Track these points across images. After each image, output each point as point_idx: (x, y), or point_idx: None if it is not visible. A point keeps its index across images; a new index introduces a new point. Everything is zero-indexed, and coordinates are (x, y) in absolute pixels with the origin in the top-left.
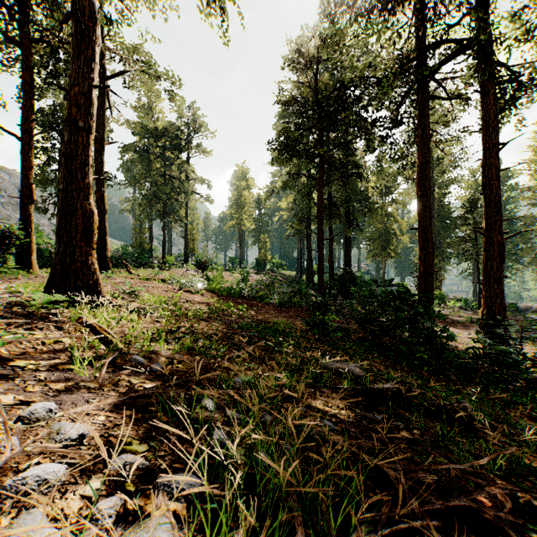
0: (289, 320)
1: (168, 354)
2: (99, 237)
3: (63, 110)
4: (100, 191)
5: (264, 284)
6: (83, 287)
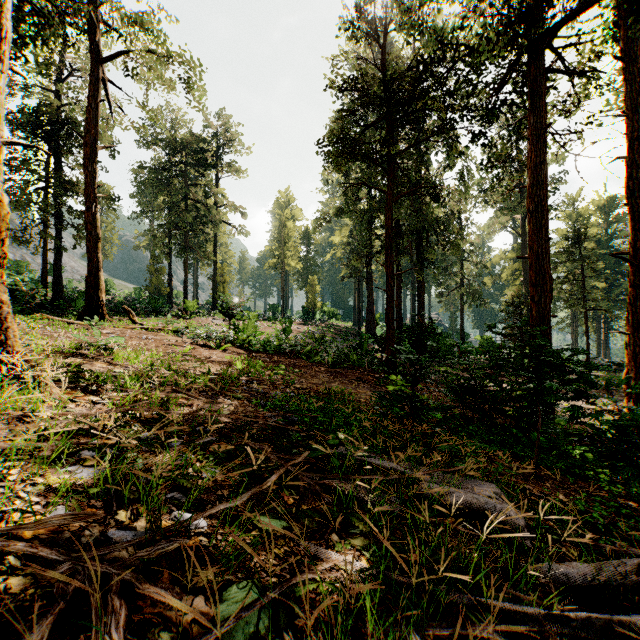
0: (347, 388)
1: None
2: (89, 273)
3: (51, 111)
4: (90, 211)
5: (313, 336)
6: None
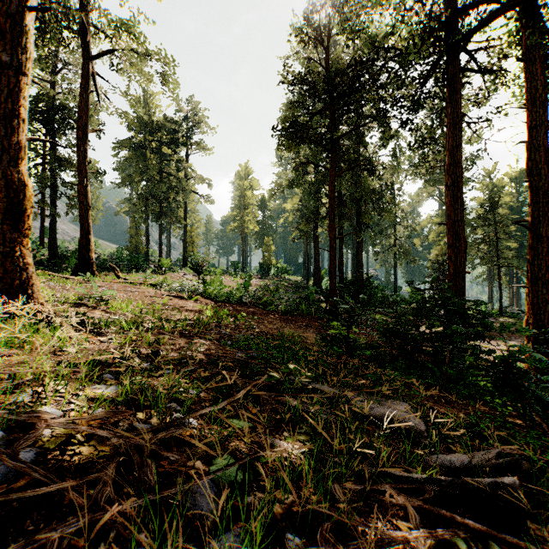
0: (297, 332)
1: (66, 420)
2: (81, 236)
3: (48, 99)
4: (82, 184)
5: (268, 289)
6: (5, 289)
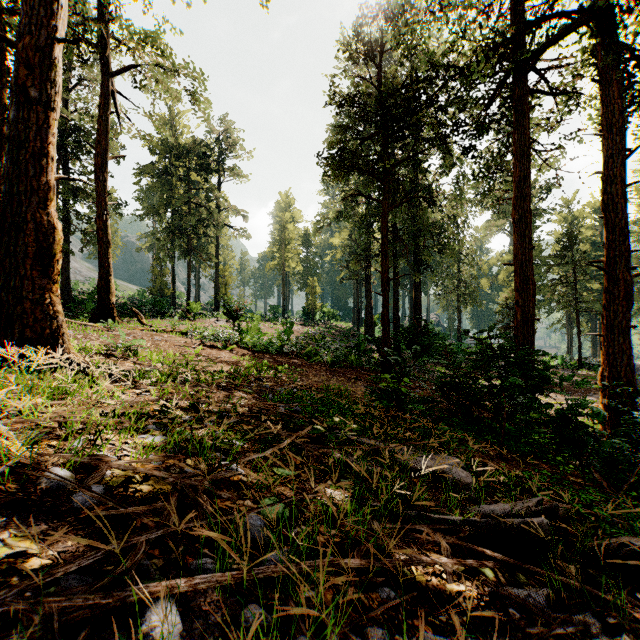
0: (345, 385)
1: (125, 462)
2: (100, 278)
3: (60, 119)
4: (101, 218)
5: (313, 337)
6: (35, 339)
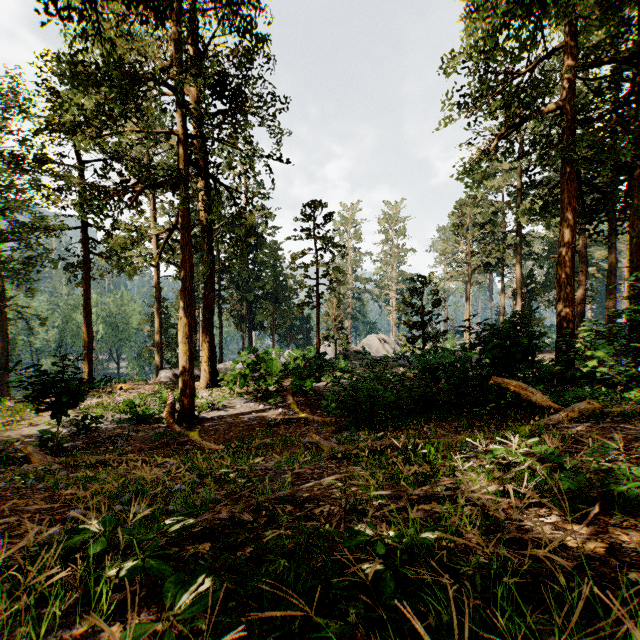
0: None
1: None
2: None
3: None
4: None
5: None
6: None
